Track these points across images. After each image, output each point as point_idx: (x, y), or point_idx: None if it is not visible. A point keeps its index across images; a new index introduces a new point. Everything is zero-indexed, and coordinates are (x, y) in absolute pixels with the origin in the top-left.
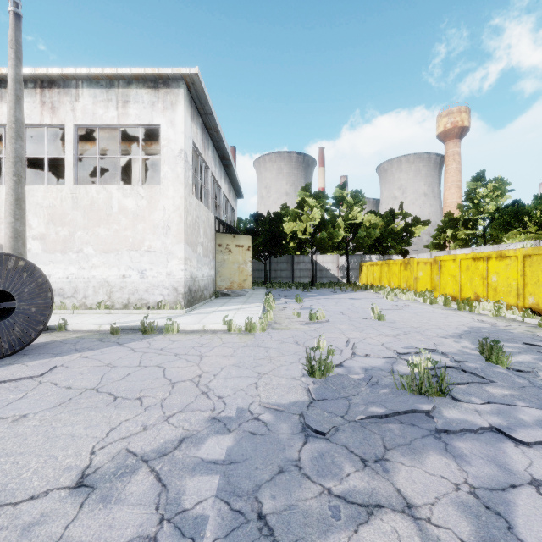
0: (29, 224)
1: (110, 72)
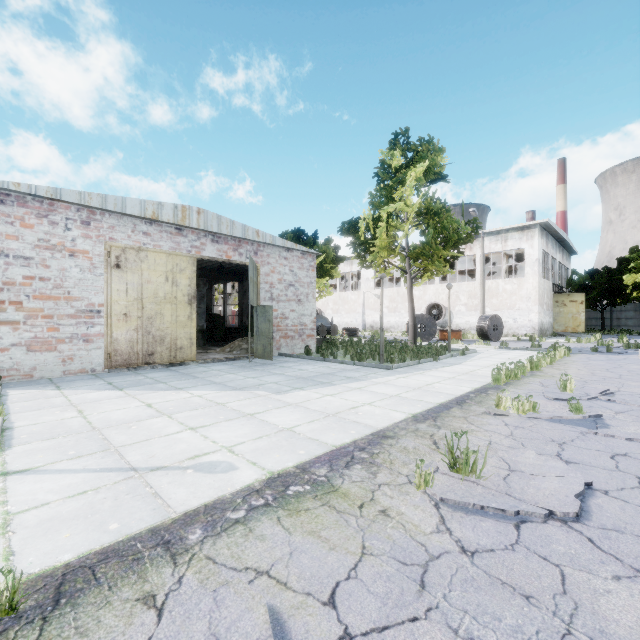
0: (459, 299)
1: (499, 229)
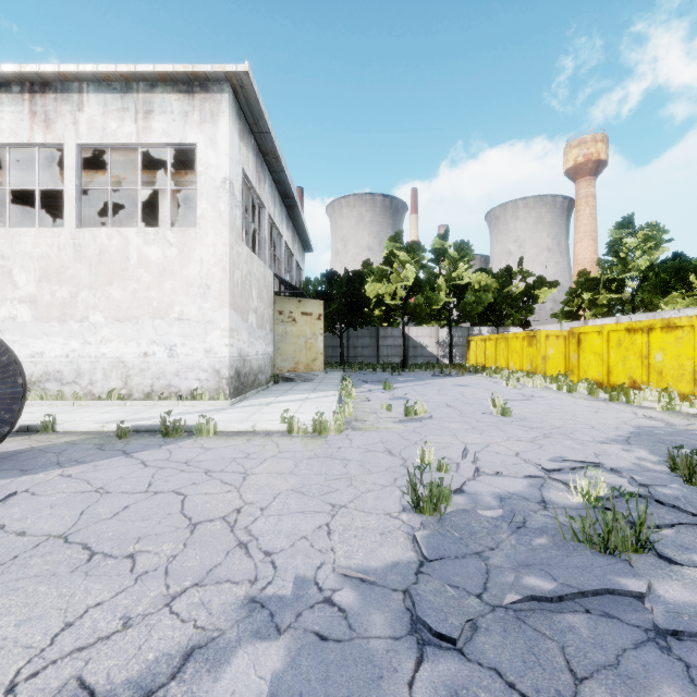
0: (13, 282)
1: (126, 69)
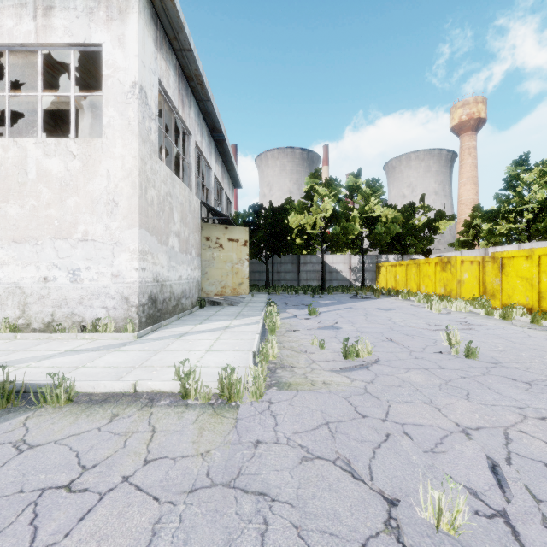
0: None
1: None
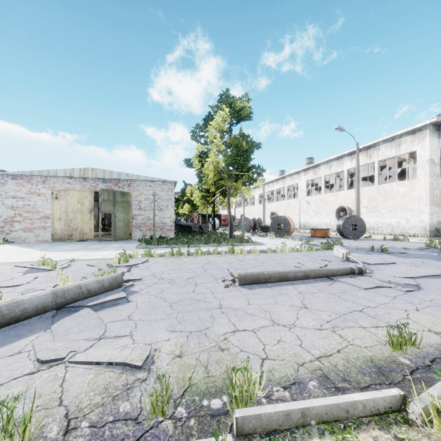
0: (362, 202)
1: (391, 136)
